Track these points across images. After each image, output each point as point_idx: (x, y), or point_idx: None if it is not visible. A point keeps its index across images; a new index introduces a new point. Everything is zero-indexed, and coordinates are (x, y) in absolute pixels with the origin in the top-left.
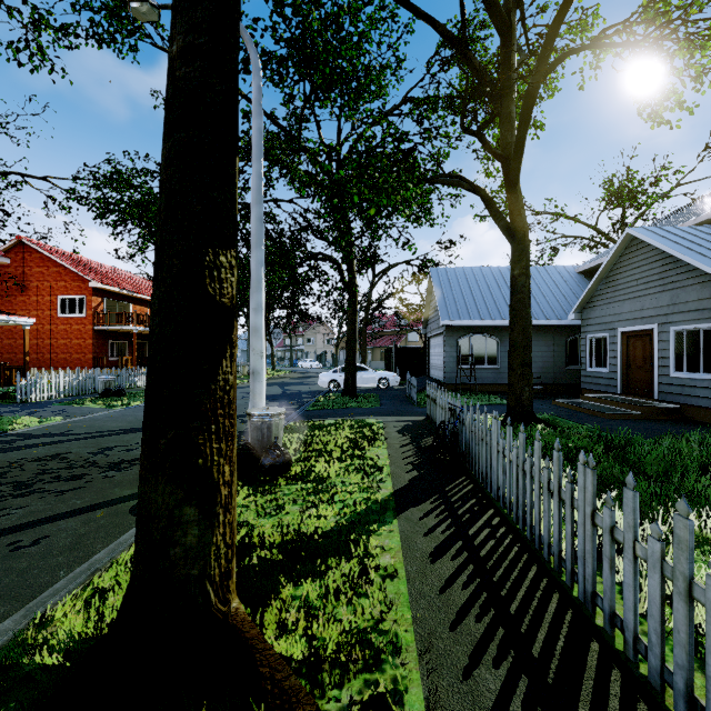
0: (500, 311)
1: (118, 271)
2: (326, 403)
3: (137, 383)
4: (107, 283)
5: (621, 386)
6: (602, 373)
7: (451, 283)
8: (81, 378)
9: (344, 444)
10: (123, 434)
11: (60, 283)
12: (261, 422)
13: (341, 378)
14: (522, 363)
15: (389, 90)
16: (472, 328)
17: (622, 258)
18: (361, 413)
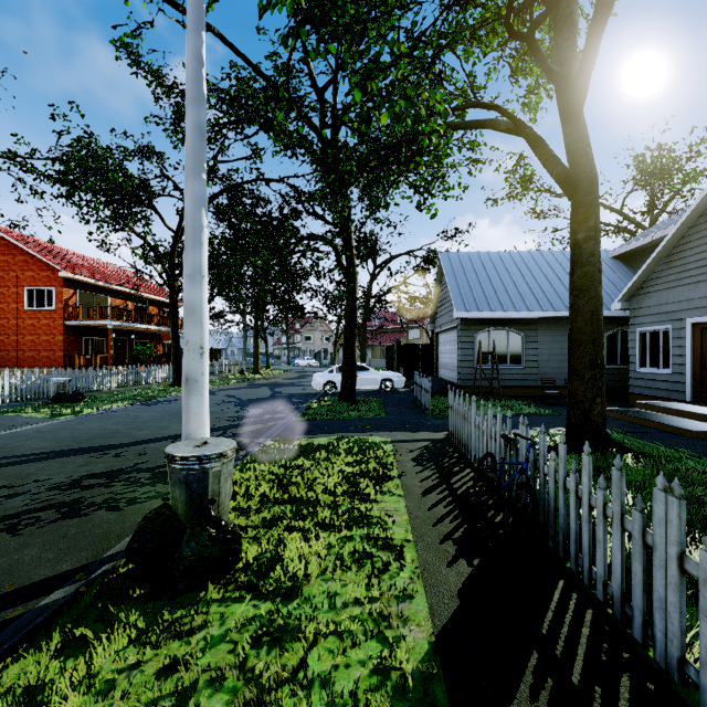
0: (525, 301)
1: (98, 262)
2: (318, 412)
3: (107, 385)
4: (79, 273)
5: (692, 391)
6: (662, 375)
7: (465, 270)
8: (34, 379)
9: (338, 489)
10: (30, 463)
11: (27, 273)
12: (187, 471)
13: (338, 379)
14: (592, 364)
15: (397, 18)
16: (492, 321)
17: (694, 229)
18: (362, 427)
